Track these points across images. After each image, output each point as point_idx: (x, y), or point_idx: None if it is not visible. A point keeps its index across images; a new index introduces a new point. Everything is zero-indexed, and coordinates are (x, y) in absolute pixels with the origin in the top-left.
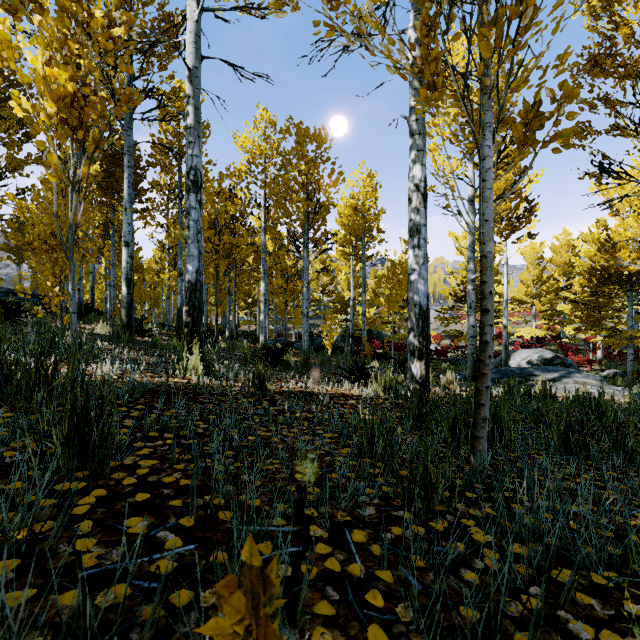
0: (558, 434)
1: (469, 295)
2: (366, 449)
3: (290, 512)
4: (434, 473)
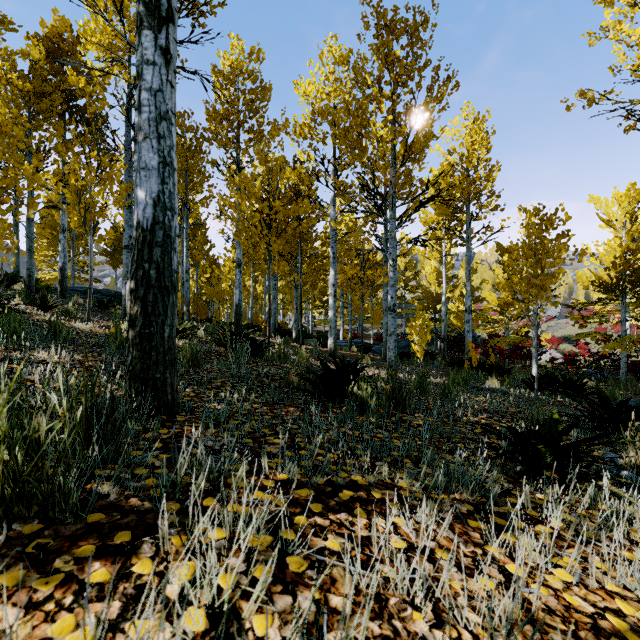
0: None
1: None
2: None
3: None
4: None
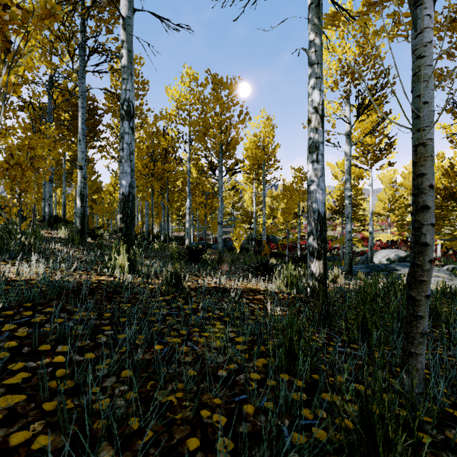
0: None
1: (346, 208)
2: (283, 361)
3: None
4: (390, 424)
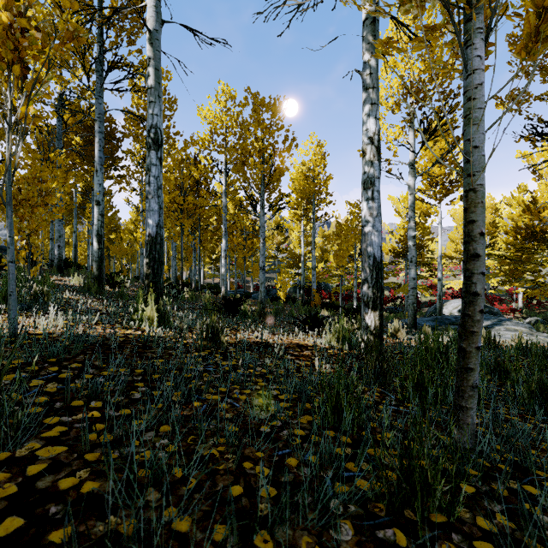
0: (528, 391)
1: (410, 250)
2: (329, 418)
3: (232, 543)
4: (429, 470)
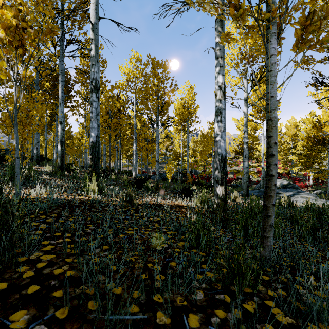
0: (307, 230)
1: (244, 150)
2: (194, 243)
3: (142, 299)
4: (243, 266)
